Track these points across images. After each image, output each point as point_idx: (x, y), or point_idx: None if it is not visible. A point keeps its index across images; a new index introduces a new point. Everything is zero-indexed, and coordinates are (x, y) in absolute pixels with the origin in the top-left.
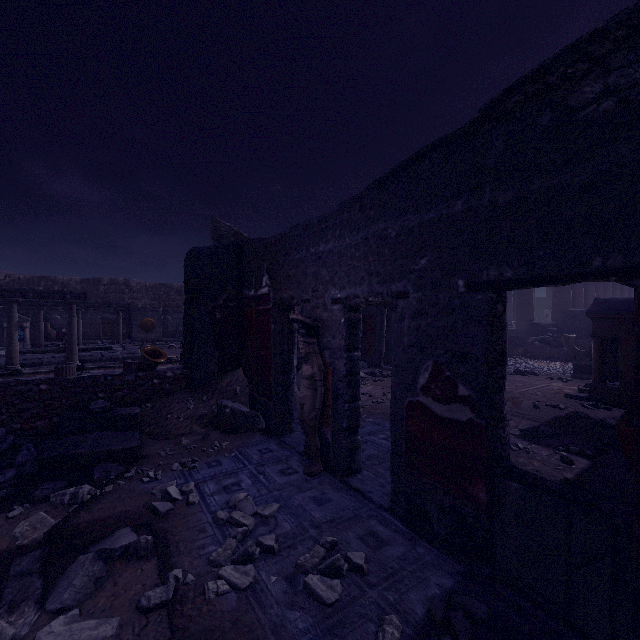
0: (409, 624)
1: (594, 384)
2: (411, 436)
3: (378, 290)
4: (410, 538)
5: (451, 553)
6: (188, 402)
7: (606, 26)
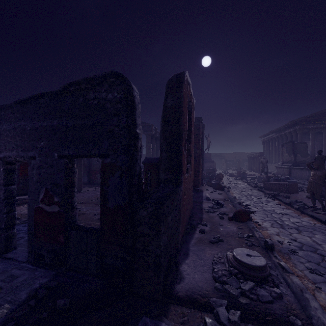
0: (15, 304)
1: (144, 189)
2: (36, 223)
3: (22, 154)
4: (34, 270)
5: (52, 268)
6: None
7: (93, 77)
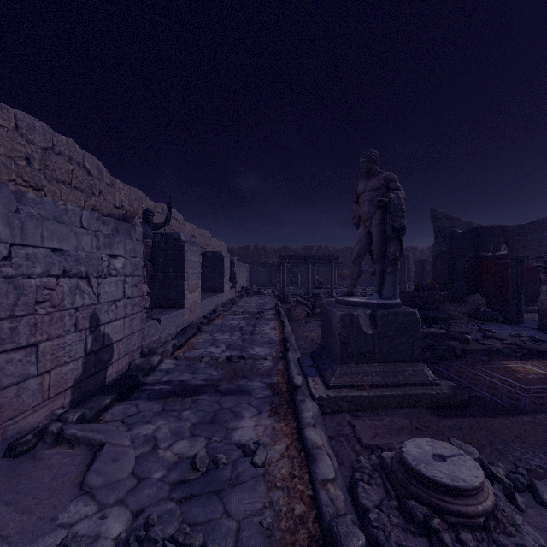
0: None
1: None
2: None
3: None
4: None
5: None
6: (455, 306)
7: None
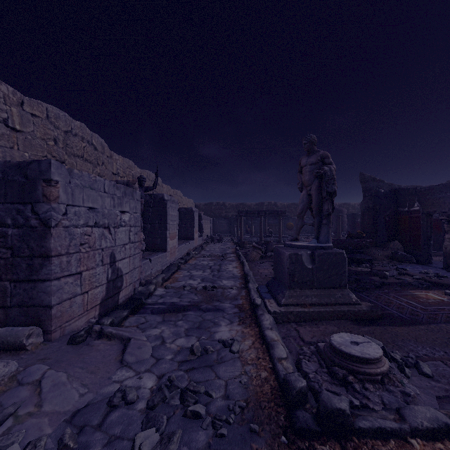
0: None
1: None
2: None
3: None
4: None
5: None
6: (378, 250)
7: None
